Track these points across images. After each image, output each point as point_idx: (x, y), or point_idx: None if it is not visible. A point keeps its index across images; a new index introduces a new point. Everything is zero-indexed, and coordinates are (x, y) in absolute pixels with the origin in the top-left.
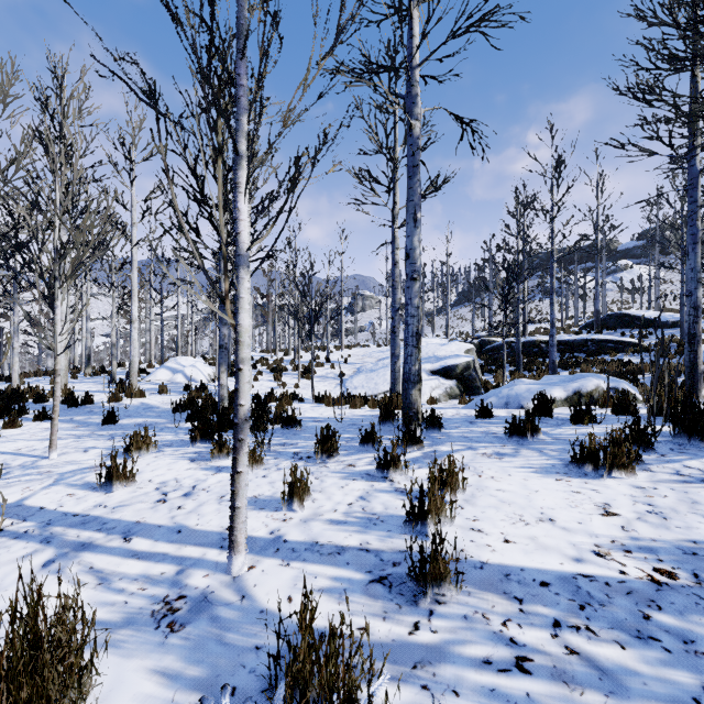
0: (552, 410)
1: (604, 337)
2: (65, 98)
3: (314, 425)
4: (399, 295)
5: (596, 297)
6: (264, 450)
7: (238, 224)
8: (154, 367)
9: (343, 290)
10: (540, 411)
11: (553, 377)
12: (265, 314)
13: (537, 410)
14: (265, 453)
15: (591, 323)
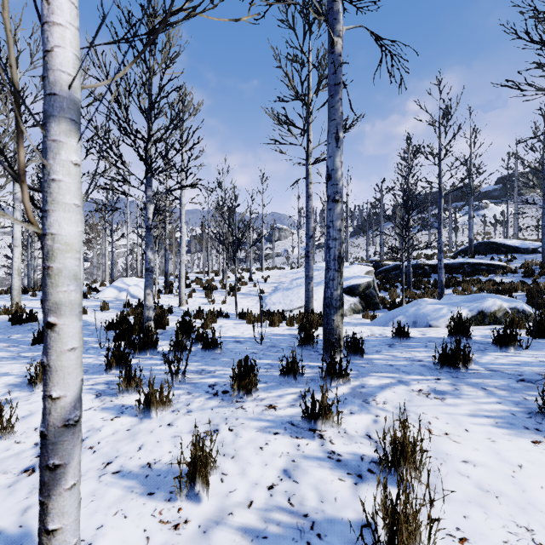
0: (470, 334)
1: (477, 261)
2: (19, 50)
3: (234, 346)
4: (313, 224)
5: (469, 228)
6: (179, 380)
7: (46, 33)
8: (106, 286)
9: (263, 223)
10: (457, 334)
11: (454, 297)
12: (199, 241)
13: (454, 333)
14: (179, 385)
15: (464, 250)
